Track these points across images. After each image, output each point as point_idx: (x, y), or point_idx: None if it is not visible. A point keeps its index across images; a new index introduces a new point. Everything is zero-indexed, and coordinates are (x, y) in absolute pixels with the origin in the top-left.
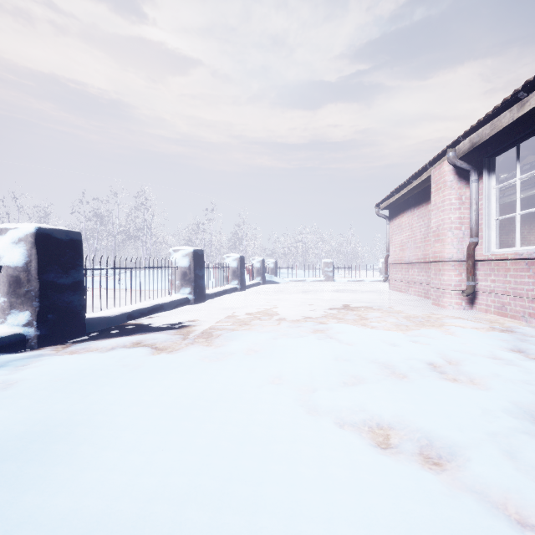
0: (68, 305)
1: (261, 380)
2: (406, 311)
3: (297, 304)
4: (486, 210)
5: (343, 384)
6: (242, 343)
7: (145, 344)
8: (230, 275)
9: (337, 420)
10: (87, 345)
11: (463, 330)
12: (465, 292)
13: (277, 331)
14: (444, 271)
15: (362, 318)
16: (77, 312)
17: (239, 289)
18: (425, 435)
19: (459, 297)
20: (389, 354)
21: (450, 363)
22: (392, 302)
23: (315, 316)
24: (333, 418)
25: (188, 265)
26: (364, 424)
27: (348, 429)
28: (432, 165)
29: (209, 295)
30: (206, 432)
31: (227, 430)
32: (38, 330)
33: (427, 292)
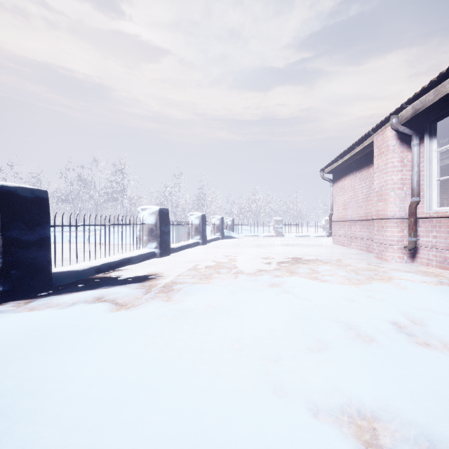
0: (33, 261)
1: (219, 346)
2: (353, 264)
3: (252, 257)
4: (428, 171)
5: (308, 350)
6: (200, 298)
7: (107, 300)
8: (193, 231)
9: (309, 405)
10: (49, 301)
11: (414, 285)
12: (407, 247)
13: (235, 285)
14: (387, 227)
15: (314, 272)
16: (43, 267)
17: (201, 243)
18: (421, 432)
19: (401, 251)
20: (349, 313)
21: (413, 322)
22: (338, 255)
23: (270, 269)
24: (304, 402)
25: (154, 222)
26: (342, 411)
27: (324, 420)
28: (375, 132)
29: (174, 249)
30: (150, 430)
31: (176, 427)
32: (0, 286)
33: (369, 246)
